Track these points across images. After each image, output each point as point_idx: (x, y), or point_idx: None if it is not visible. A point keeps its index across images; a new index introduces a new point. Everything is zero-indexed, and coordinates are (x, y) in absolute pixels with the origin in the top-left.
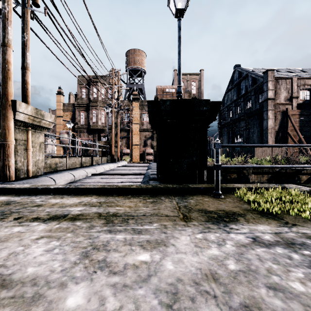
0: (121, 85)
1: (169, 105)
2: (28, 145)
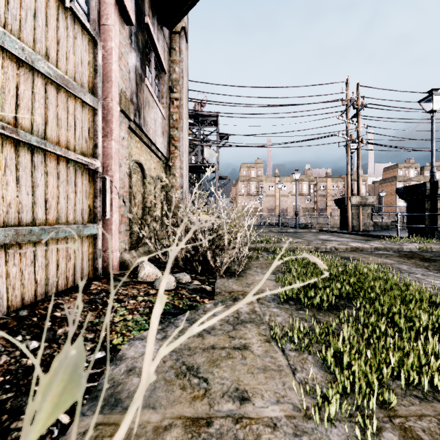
0: None
1: (403, 190)
2: (359, 215)
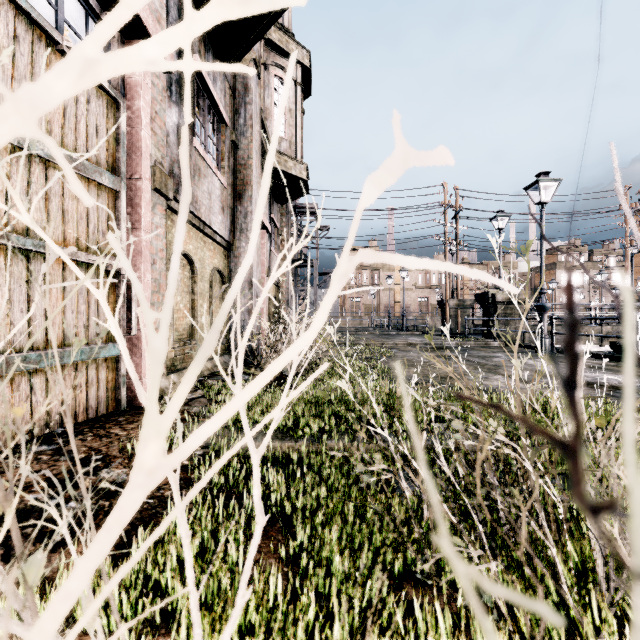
0: (636, 208)
1: (477, 296)
2: (458, 317)
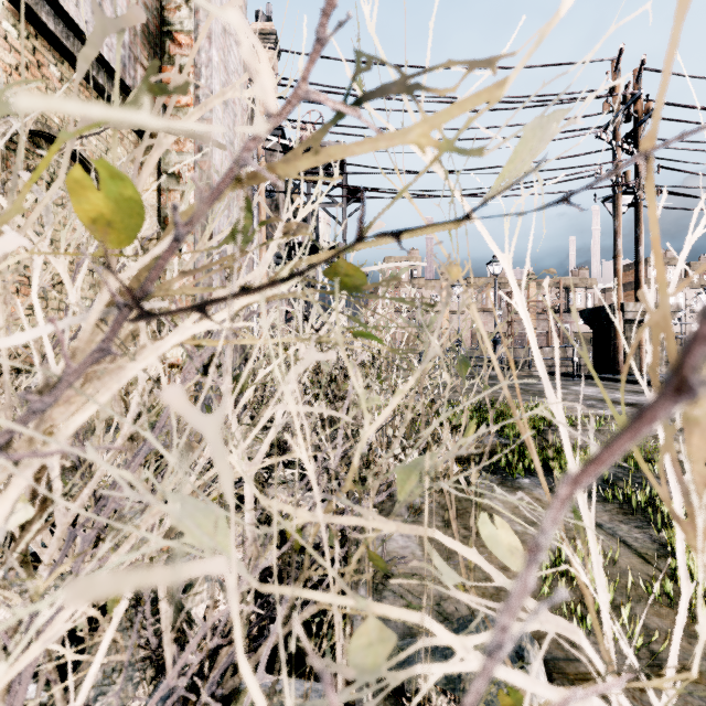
0: None
1: None
2: (641, 341)
